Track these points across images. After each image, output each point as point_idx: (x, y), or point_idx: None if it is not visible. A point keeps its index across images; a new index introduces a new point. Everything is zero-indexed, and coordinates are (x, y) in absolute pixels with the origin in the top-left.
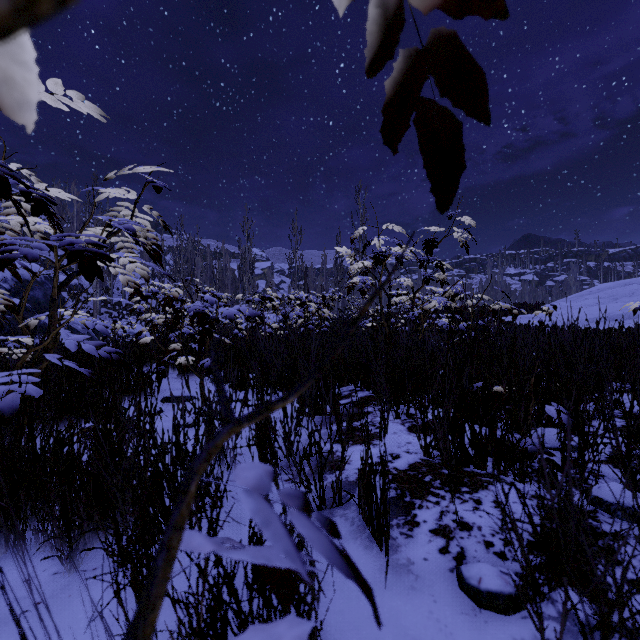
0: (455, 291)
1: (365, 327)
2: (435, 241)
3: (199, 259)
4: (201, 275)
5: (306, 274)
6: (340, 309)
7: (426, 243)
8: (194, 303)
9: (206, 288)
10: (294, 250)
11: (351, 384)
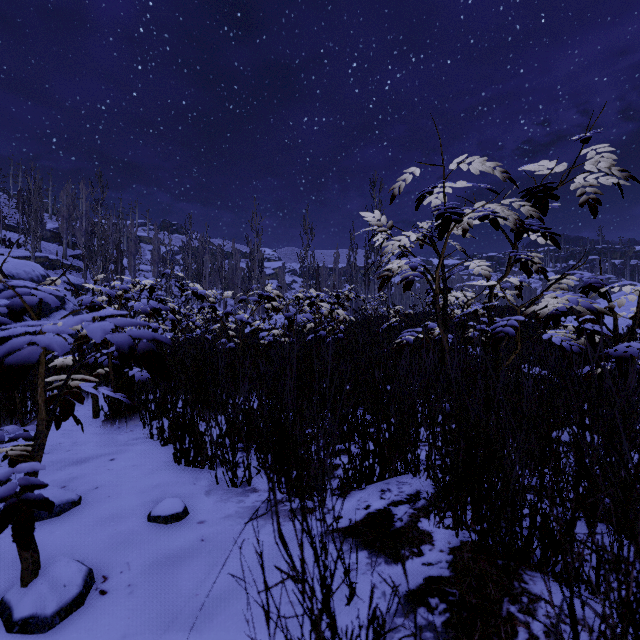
0: (585, 280)
1: (410, 342)
2: (551, 187)
3: (207, 258)
4: (210, 274)
5: (318, 273)
6: (355, 310)
7: (531, 193)
8: (134, 303)
9: (190, 284)
10: (305, 248)
11: (404, 471)
